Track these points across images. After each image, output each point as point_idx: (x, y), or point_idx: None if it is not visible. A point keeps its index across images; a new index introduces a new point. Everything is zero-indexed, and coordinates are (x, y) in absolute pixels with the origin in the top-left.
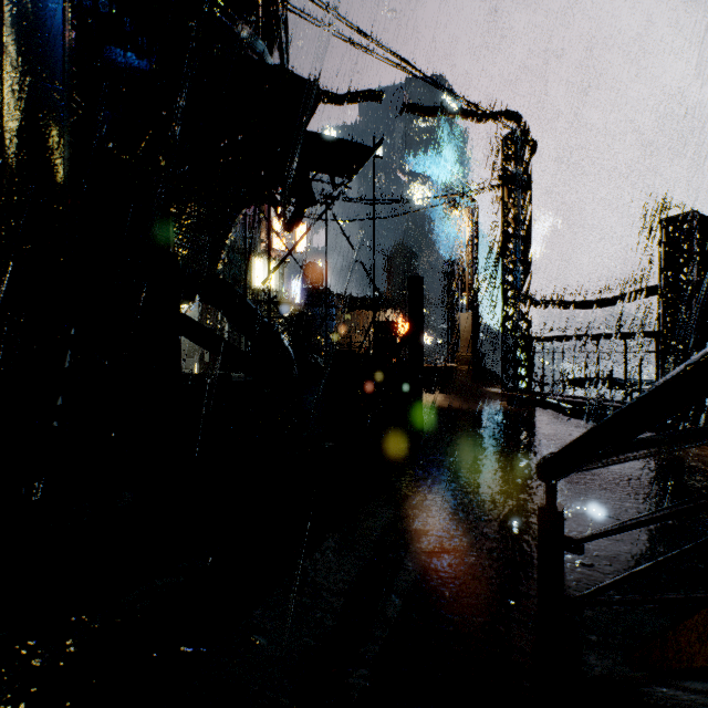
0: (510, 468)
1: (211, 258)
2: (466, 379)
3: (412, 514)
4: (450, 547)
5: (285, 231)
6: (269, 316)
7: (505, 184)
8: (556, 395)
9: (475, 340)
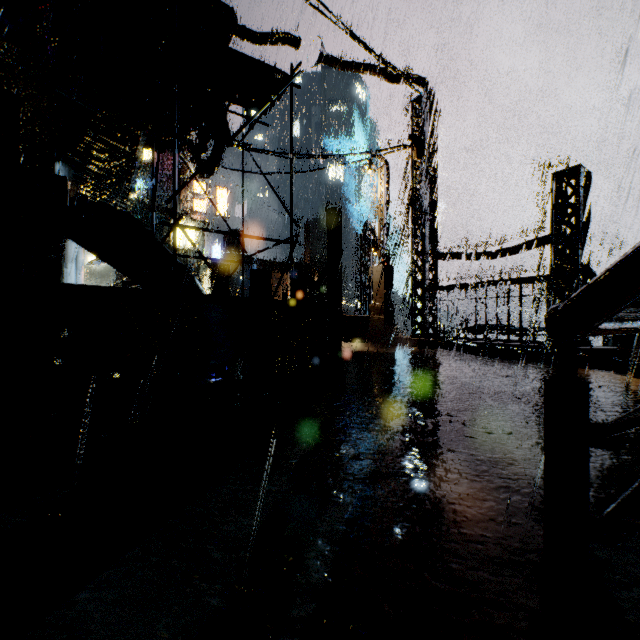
0: (435, 392)
1: (118, 196)
2: (378, 328)
3: (337, 438)
4: (390, 470)
5: (201, 177)
6: (174, 240)
7: (414, 143)
8: (461, 338)
9: (386, 291)
